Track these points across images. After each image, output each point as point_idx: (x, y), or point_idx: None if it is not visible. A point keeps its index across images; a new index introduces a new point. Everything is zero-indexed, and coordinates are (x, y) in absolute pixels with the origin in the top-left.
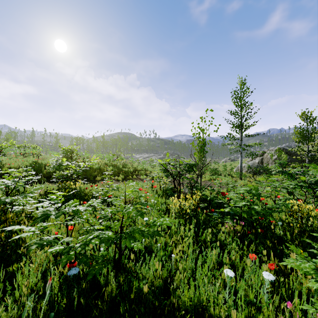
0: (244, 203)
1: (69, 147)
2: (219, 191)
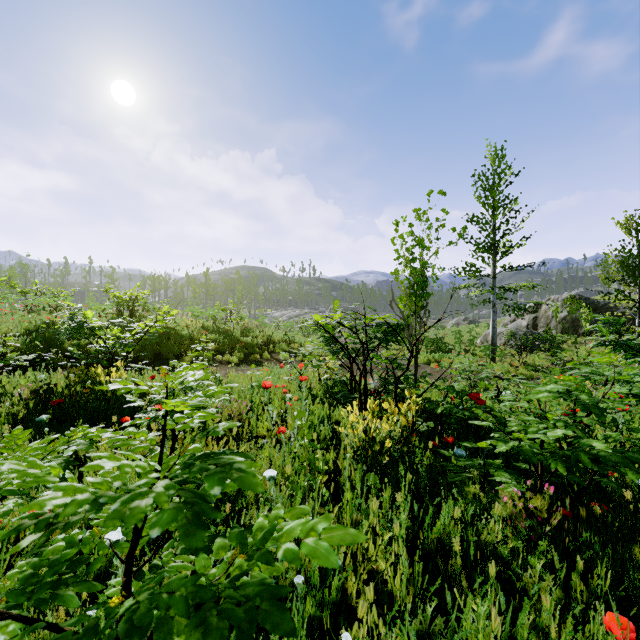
0: (561, 432)
1: (129, 292)
2: (466, 391)
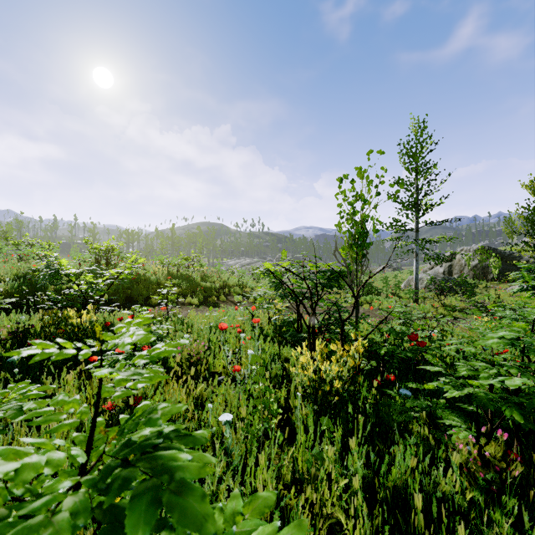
0: (520, 381)
1: (106, 244)
2: (407, 334)
